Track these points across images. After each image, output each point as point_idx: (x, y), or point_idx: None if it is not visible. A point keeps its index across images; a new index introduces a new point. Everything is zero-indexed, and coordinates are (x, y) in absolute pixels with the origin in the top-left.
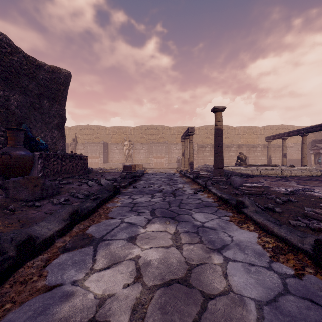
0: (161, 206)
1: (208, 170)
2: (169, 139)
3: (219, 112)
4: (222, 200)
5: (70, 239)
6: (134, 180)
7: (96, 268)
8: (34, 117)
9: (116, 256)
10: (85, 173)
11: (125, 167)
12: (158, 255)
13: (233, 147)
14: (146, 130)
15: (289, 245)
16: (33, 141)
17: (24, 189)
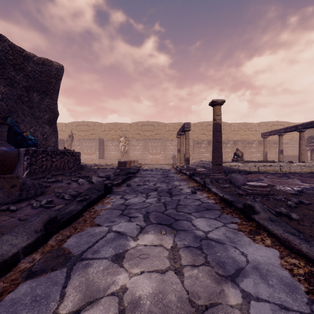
0: (156, 209)
1: (204, 166)
2: (164, 135)
3: (218, 106)
4: (224, 201)
5: (41, 256)
6: (128, 177)
7: (62, 313)
8: (23, 111)
9: (94, 288)
10: (78, 170)
11: (120, 164)
12: (150, 287)
13: (229, 143)
14: (141, 126)
15: None
16: (20, 136)
17: None
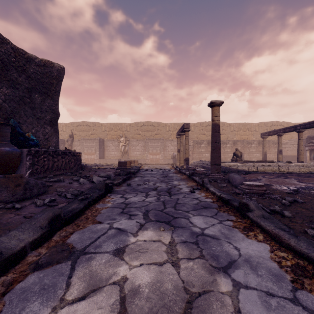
0: (156, 207)
1: (203, 166)
2: (164, 135)
3: (216, 107)
4: (221, 200)
5: (46, 251)
6: (128, 177)
7: (69, 299)
8: (25, 112)
9: (97, 278)
10: (79, 169)
11: (120, 164)
12: (149, 277)
13: (228, 143)
14: (141, 126)
15: (313, 264)
16: (23, 137)
17: (4, 189)
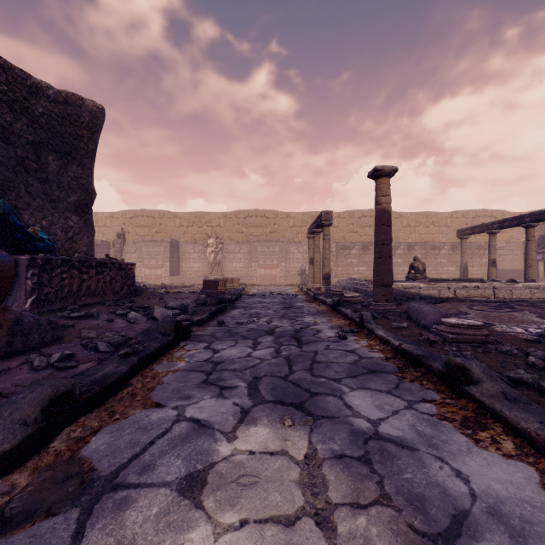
0: (273, 370)
1: (357, 289)
2: (286, 234)
3: (384, 179)
4: (403, 356)
5: (30, 478)
6: (221, 308)
7: None
8: (28, 188)
9: None
10: (131, 295)
11: (206, 284)
12: None
13: (399, 248)
14: (245, 218)
15: None
16: (22, 233)
17: None
